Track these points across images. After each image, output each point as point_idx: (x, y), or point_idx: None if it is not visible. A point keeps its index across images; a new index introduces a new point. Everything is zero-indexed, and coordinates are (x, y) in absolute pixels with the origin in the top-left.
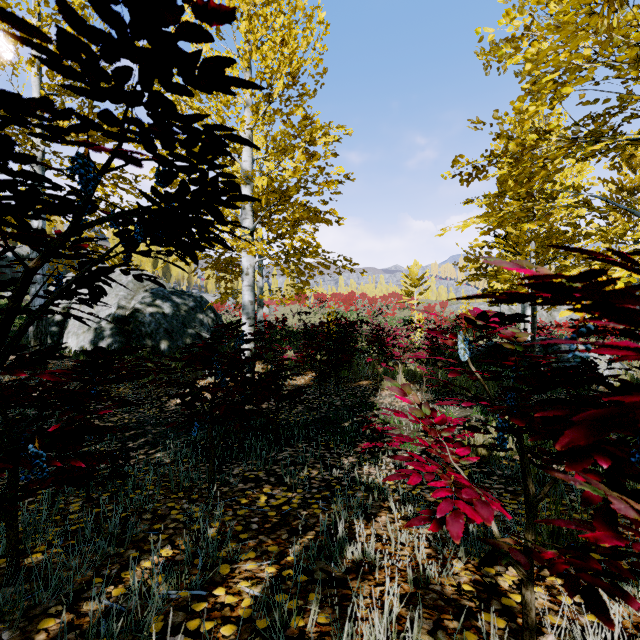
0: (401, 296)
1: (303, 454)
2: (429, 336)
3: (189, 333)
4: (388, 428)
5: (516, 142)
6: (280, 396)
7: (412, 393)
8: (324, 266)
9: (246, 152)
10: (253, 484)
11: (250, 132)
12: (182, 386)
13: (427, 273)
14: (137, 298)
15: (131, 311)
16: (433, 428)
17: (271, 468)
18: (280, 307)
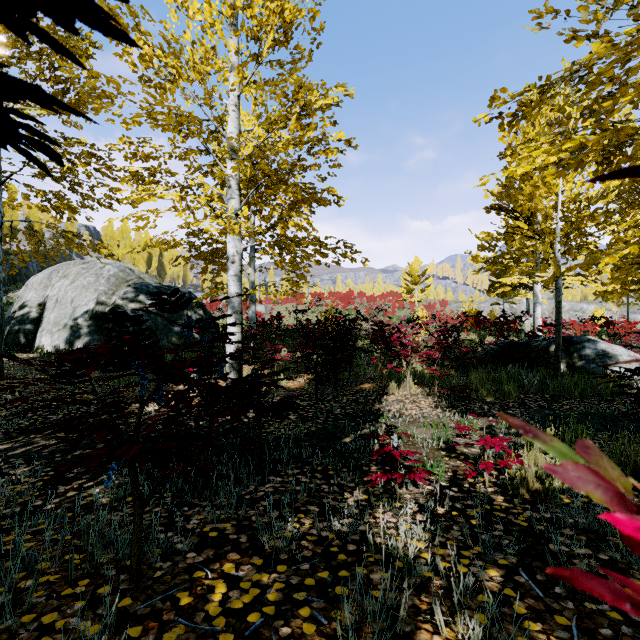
0: (400, 295)
1: (293, 487)
2: (438, 334)
3: (175, 331)
4: (408, 454)
5: (602, 41)
6: (262, 410)
7: (423, 398)
8: (321, 254)
9: (232, 122)
10: (211, 552)
11: (236, 99)
12: None
13: (428, 270)
14: (119, 293)
15: (111, 307)
16: None
17: (246, 514)
18: (277, 306)
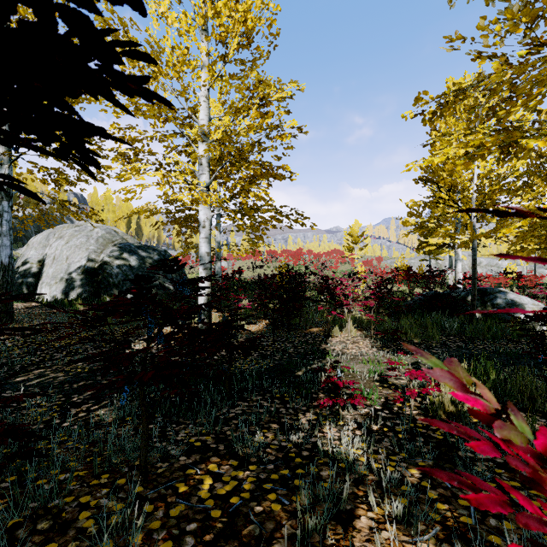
0: (342, 252)
1: (257, 410)
2: (374, 286)
3: (153, 284)
4: (349, 383)
5: (500, 61)
6: (232, 348)
7: (361, 340)
8: (277, 220)
9: (203, 111)
10: (198, 456)
11: (207, 92)
12: (141, 333)
13: (366, 231)
14: (106, 252)
15: (100, 263)
16: (546, 470)
17: (221, 430)
18: (237, 262)
